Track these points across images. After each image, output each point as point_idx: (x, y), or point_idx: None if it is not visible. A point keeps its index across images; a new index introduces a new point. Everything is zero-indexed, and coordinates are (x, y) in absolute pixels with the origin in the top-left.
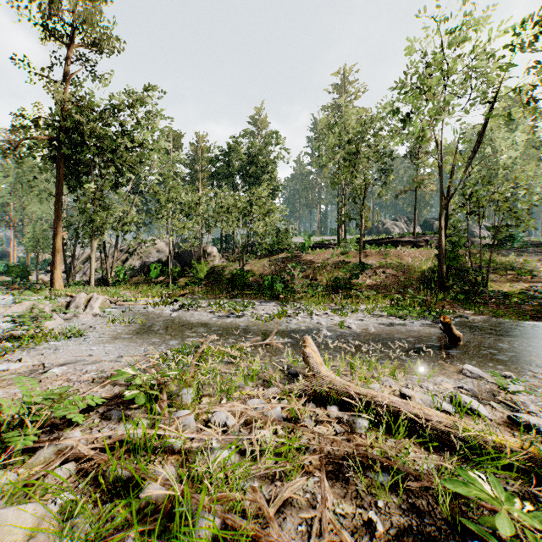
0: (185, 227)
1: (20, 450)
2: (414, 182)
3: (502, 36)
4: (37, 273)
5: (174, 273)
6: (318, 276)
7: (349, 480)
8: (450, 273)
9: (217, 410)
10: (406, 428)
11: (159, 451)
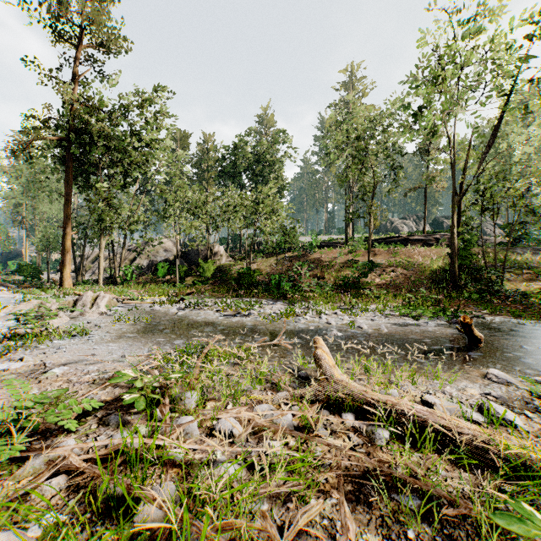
0: (192, 226)
1: (3, 463)
2: (424, 179)
3: (519, 25)
4: (48, 273)
5: (181, 272)
6: (325, 275)
7: (372, 503)
8: (463, 272)
9: (222, 416)
10: (433, 441)
11: (158, 464)
